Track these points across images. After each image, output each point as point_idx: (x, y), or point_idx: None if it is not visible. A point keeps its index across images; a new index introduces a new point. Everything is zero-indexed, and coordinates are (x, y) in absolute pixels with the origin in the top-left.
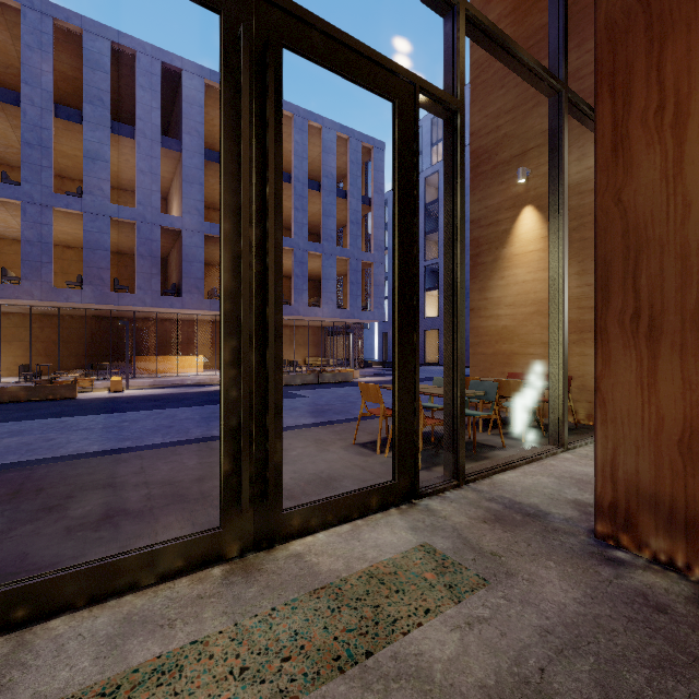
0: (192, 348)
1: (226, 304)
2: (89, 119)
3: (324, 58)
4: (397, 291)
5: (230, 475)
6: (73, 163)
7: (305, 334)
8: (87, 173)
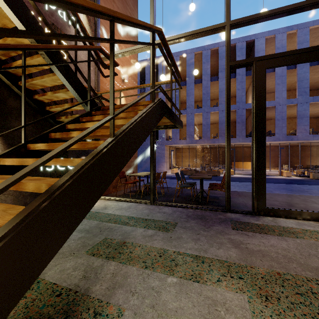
0: None
1: None
2: (220, 78)
3: None
4: None
5: None
6: (213, 94)
7: None
8: (220, 97)
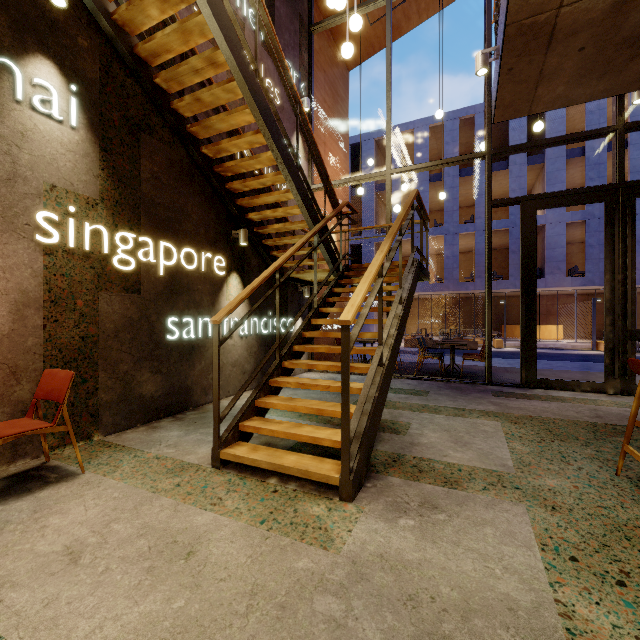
0: (550, 319)
1: (607, 304)
2: (478, 170)
3: None
4: None
5: (609, 365)
6: (464, 198)
7: None
8: (477, 205)
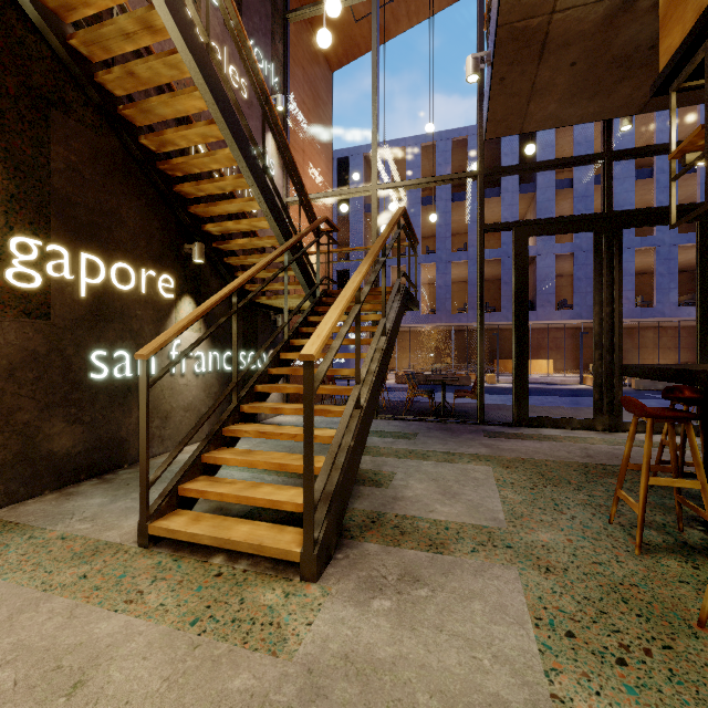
0: (541, 353)
1: (596, 337)
2: (471, 195)
3: (645, 224)
4: (698, 323)
5: (598, 400)
6: (457, 224)
7: (676, 336)
8: (470, 232)
